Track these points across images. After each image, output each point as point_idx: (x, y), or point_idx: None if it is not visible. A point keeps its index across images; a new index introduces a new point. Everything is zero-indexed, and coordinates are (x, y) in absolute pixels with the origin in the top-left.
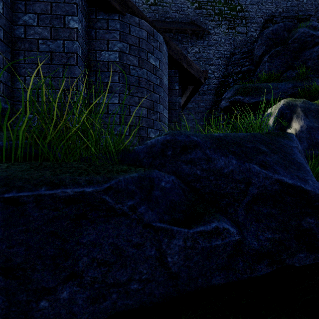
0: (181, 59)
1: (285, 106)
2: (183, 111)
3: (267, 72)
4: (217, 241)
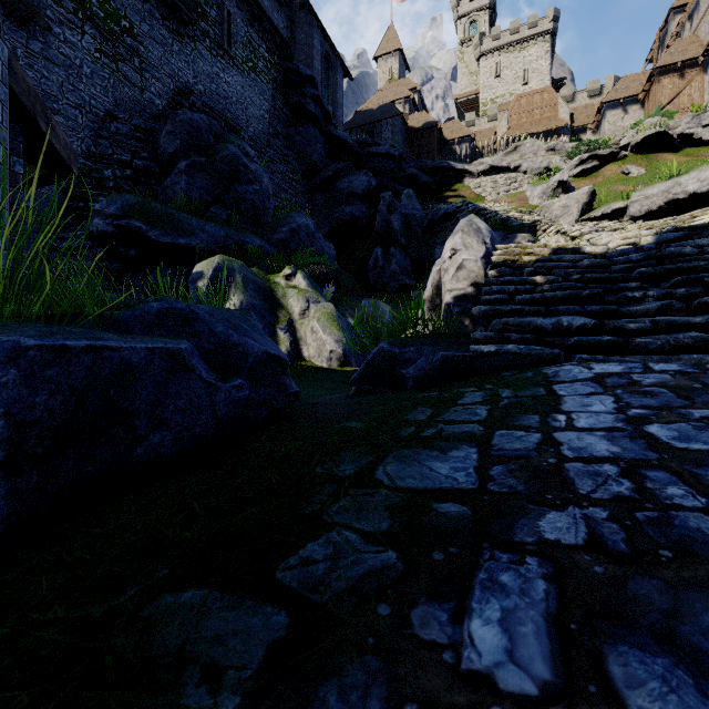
0: (35, 108)
1: (221, 267)
2: None
3: (186, 193)
4: (242, 393)
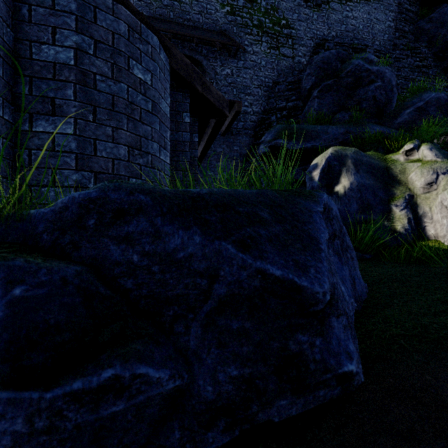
0: (192, 77)
1: (333, 156)
2: (209, 156)
3: (317, 111)
4: (113, 407)
